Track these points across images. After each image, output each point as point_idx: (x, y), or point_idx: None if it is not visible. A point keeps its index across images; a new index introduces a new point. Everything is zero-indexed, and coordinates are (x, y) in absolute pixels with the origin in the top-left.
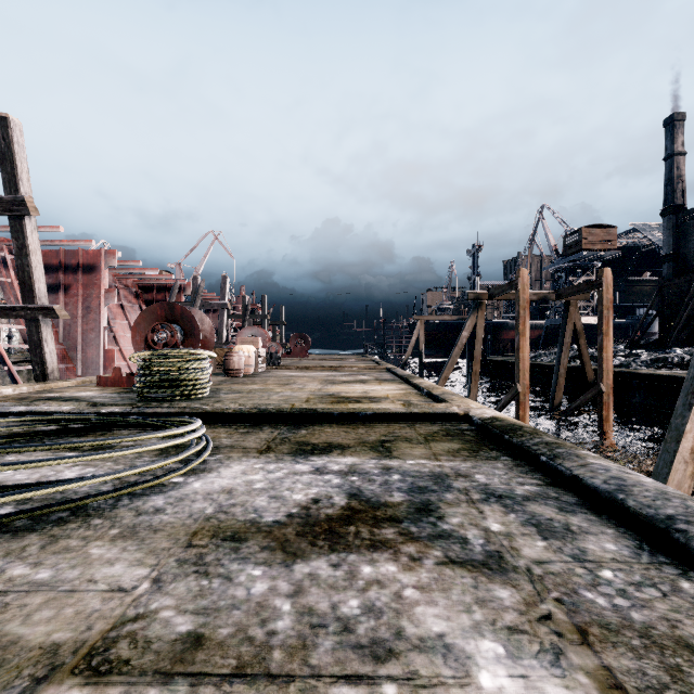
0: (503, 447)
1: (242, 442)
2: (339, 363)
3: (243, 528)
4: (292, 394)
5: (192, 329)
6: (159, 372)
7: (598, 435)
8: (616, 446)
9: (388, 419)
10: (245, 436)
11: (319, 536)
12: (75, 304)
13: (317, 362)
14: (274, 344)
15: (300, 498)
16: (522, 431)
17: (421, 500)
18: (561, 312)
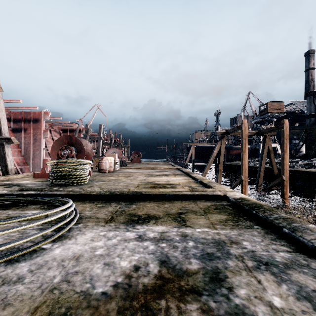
0: (252, 218)
1: (97, 214)
2: (155, 165)
3: (76, 302)
4: (130, 182)
5: (81, 149)
6: (61, 171)
7: (281, 201)
8: (292, 207)
9: (181, 198)
10: (100, 209)
11: (136, 314)
12: (29, 137)
13: (144, 165)
14: (124, 156)
15: (126, 265)
16: (263, 208)
17: (211, 267)
18: (258, 142)
